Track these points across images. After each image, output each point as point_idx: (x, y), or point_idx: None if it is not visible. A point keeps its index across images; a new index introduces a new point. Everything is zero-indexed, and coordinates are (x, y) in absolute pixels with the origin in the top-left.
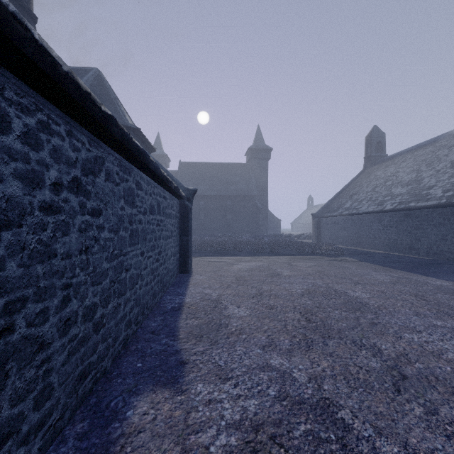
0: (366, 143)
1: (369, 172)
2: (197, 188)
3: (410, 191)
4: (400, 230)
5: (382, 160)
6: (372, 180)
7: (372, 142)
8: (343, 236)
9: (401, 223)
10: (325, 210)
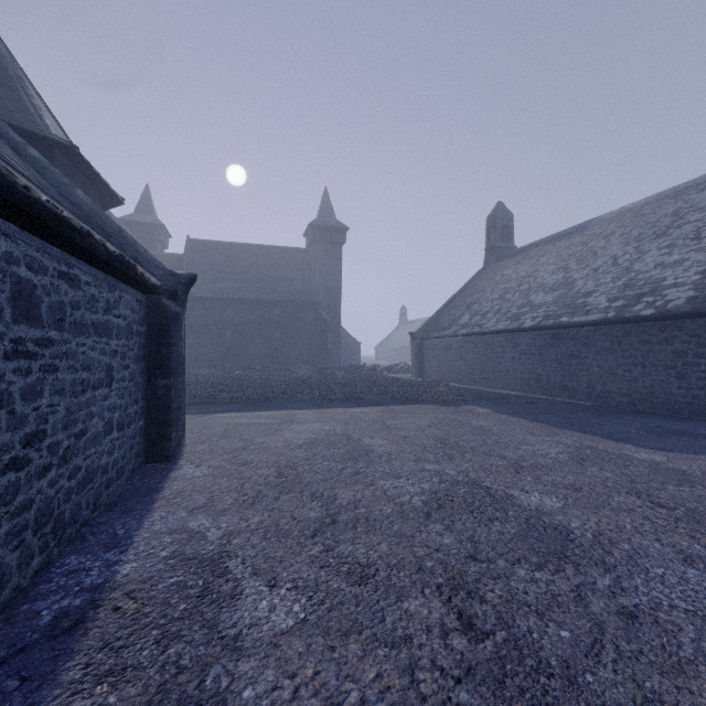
0: (488, 227)
1: (492, 270)
2: (220, 286)
3: (558, 299)
4: (546, 359)
5: (511, 254)
6: (498, 282)
7: (497, 227)
8: (459, 369)
9: (547, 349)
10: (431, 327)
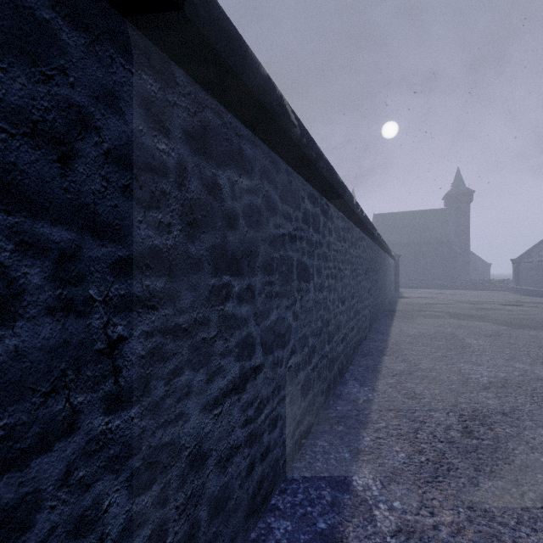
0: None
1: None
2: (391, 237)
3: None
4: None
5: None
6: None
7: None
8: (535, 280)
9: None
10: (526, 256)
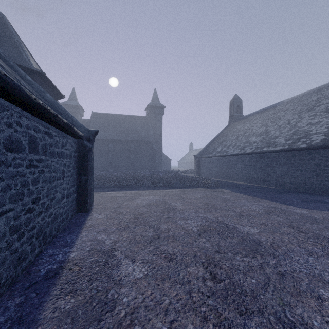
0: (230, 106)
1: (232, 126)
2: (107, 134)
3: (262, 139)
4: (256, 167)
5: (241, 118)
6: (235, 132)
7: (234, 106)
8: (216, 172)
9: (257, 163)
10: (204, 152)
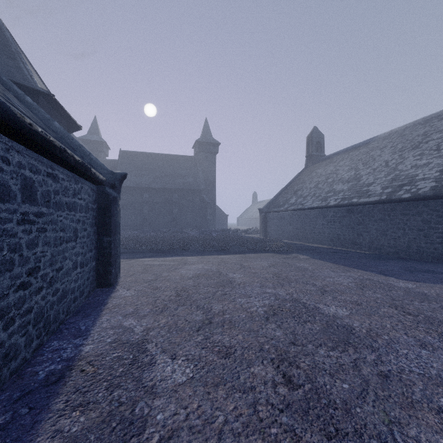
0: (307, 142)
1: (310, 169)
2: (140, 179)
3: (351, 187)
4: (343, 225)
5: (322, 159)
6: (314, 177)
7: (313, 142)
8: (289, 231)
9: (344, 219)
10: (272, 205)
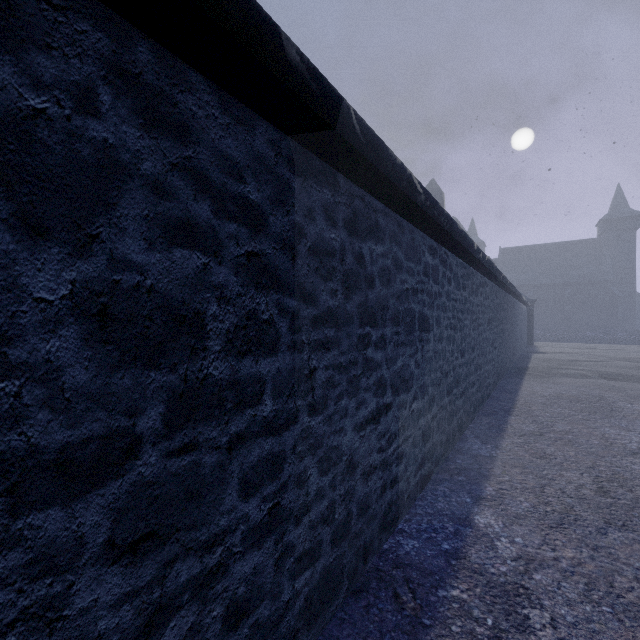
0: None
1: None
2: (523, 277)
3: None
4: None
5: None
6: None
7: None
8: None
9: None
10: None
